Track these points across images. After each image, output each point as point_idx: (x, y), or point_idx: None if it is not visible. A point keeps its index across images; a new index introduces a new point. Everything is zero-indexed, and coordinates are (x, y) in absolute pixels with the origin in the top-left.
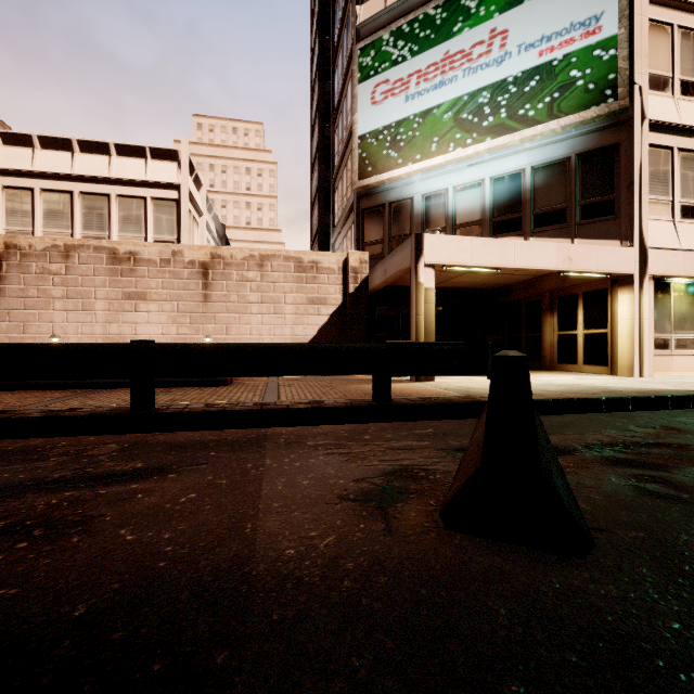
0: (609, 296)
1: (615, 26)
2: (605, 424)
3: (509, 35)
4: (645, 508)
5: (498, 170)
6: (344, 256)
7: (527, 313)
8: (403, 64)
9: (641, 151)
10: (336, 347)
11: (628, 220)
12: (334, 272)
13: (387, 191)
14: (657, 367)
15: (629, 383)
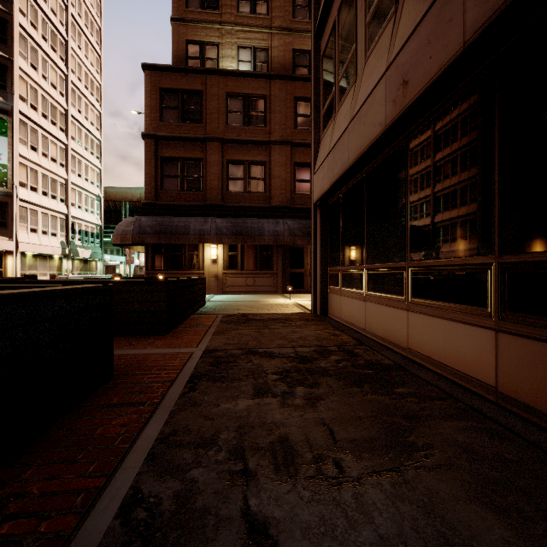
0: (4, 257)
1: (7, 162)
2: None
3: None
4: None
5: None
6: None
7: None
8: None
9: (17, 208)
10: None
11: (12, 231)
12: None
13: None
14: None
15: None
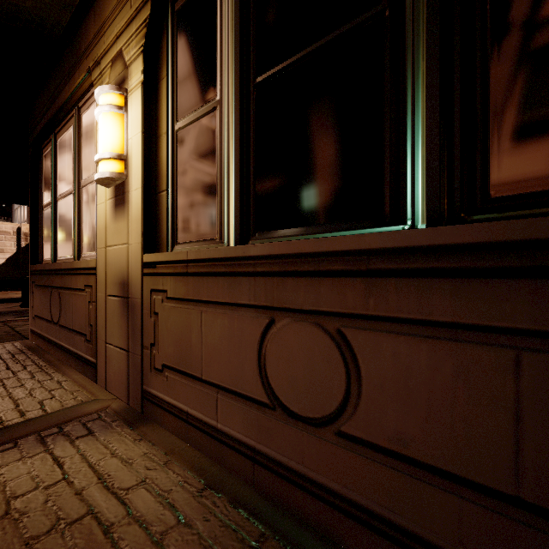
0: None
1: None
2: None
3: None
4: None
5: None
6: (18, 225)
7: None
8: None
9: None
10: (3, 279)
11: None
12: (10, 234)
13: None
14: None
15: None
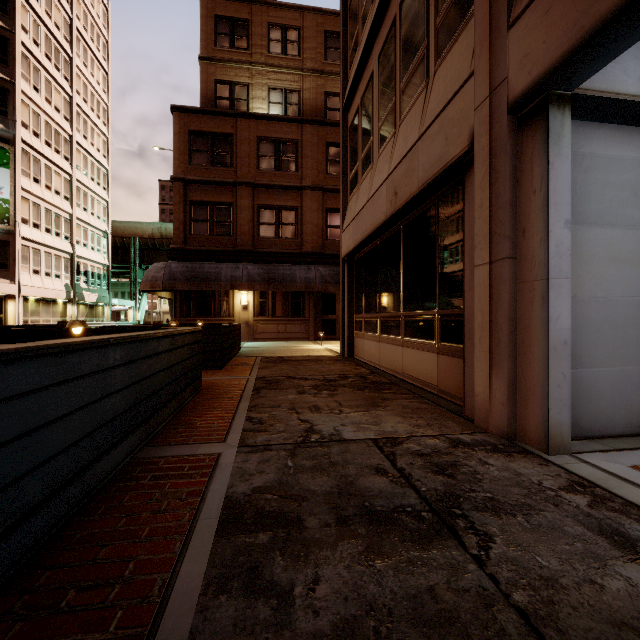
0: (4, 301)
1: (9, 196)
2: None
3: None
4: None
5: None
6: None
7: None
8: None
9: (19, 247)
10: None
11: (14, 273)
12: None
13: None
14: None
15: None
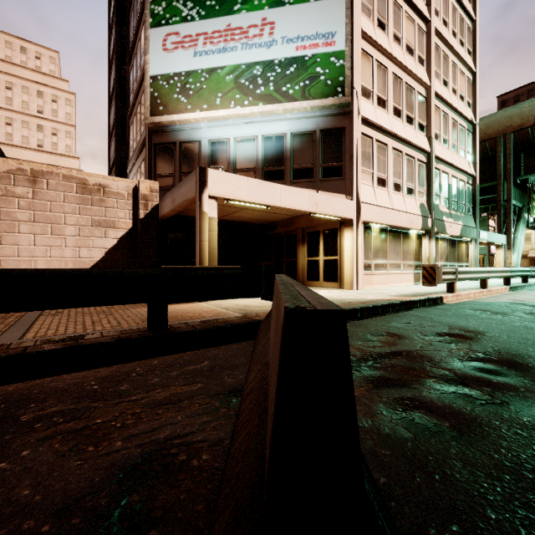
0: (339, 233)
1: (343, 44)
2: (351, 335)
3: (275, 26)
4: (430, 459)
5: (268, 131)
6: (134, 183)
7: (287, 244)
8: (192, 23)
9: (357, 135)
10: (98, 273)
11: (350, 182)
12: (124, 197)
13: (178, 131)
14: (365, 282)
15: (353, 295)
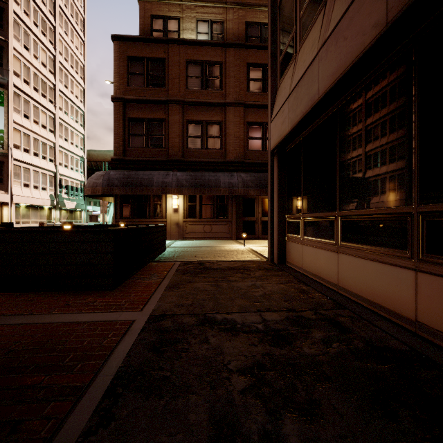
0: (1, 207)
1: (3, 127)
2: None
3: None
4: None
5: None
6: None
7: None
8: None
9: (11, 166)
10: None
11: (7, 186)
12: None
13: None
14: None
15: None
